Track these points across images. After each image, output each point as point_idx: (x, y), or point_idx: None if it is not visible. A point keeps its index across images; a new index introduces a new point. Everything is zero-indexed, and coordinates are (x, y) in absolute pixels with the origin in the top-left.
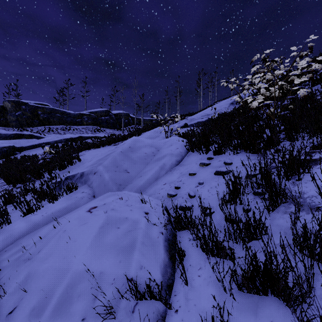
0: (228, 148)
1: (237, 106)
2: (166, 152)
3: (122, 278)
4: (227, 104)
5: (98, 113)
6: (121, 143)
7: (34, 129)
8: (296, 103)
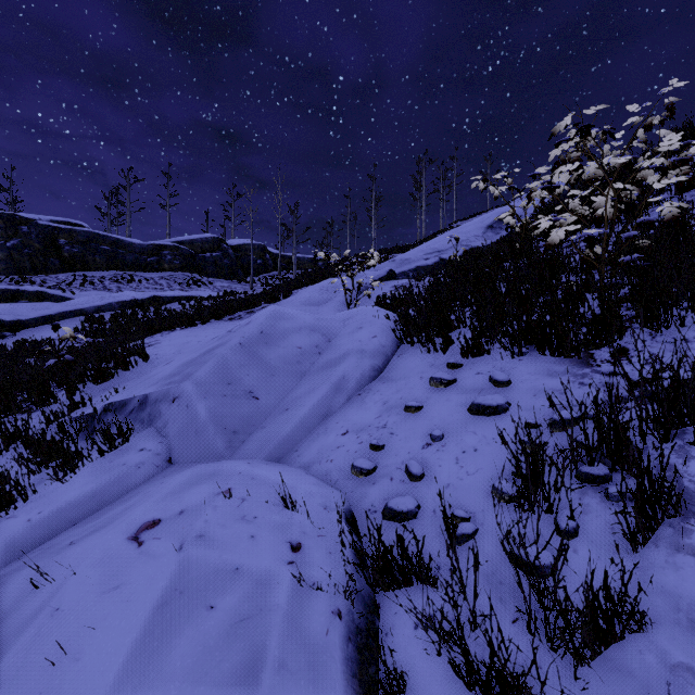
0: (495, 340)
1: (501, 234)
2: (349, 345)
3: None
4: (481, 229)
5: (196, 245)
6: (246, 314)
7: (49, 278)
8: (651, 234)
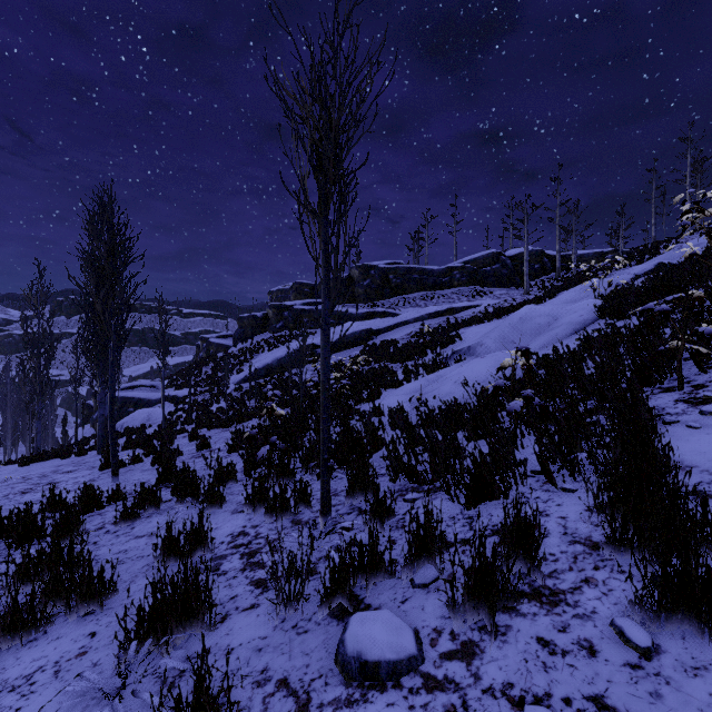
0: None
1: None
2: (564, 321)
3: (499, 374)
4: None
5: (478, 262)
6: None
7: (385, 302)
8: None
